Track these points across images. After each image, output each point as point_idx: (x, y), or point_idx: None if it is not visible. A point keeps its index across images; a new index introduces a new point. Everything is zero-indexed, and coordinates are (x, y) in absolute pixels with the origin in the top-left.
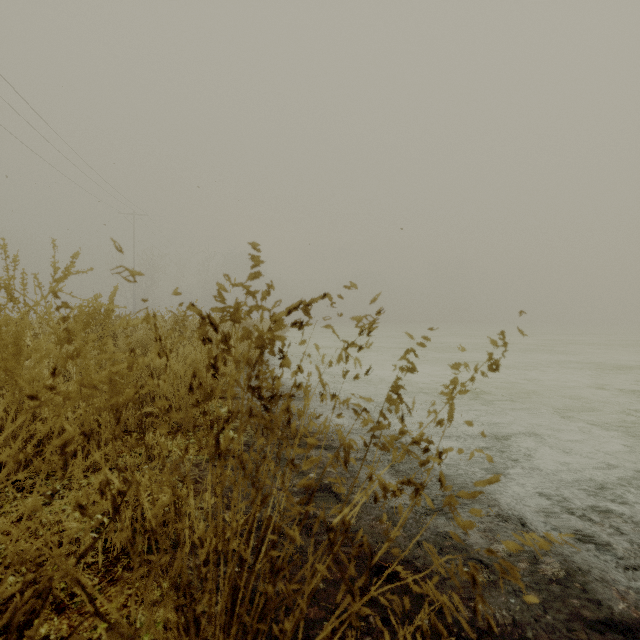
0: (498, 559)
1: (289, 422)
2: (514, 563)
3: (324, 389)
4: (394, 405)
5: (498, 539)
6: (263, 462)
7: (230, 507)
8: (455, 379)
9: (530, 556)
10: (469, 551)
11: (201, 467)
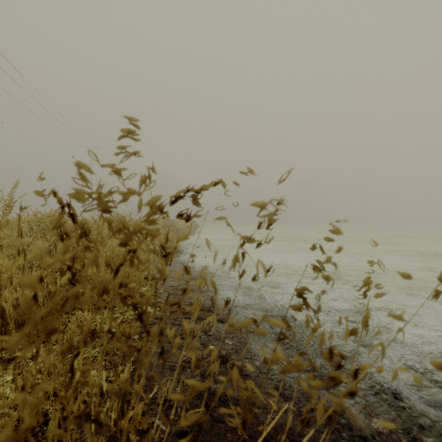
0: (380, 436)
1: (162, 352)
2: (396, 441)
3: (216, 293)
4: (299, 311)
5: (376, 413)
6: (126, 407)
7: (139, 380)
8: (367, 279)
9: (409, 433)
10: (352, 427)
11: (120, 339)
